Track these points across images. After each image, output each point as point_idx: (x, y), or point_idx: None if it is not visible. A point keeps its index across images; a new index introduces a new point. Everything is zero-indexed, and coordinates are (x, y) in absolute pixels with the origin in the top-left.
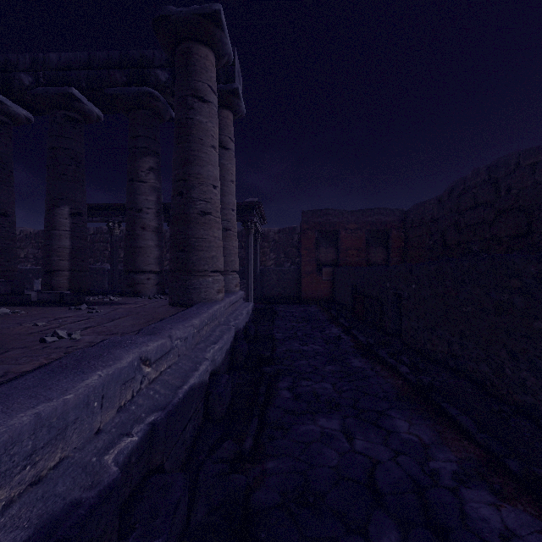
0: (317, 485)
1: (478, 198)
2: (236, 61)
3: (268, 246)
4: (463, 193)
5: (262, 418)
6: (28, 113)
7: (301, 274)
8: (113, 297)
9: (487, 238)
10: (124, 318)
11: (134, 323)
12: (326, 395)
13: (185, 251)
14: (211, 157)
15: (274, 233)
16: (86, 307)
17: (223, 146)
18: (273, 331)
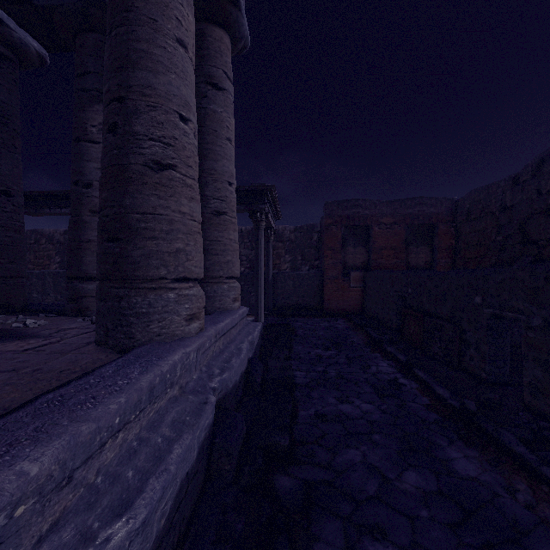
0: None
1: None
2: None
3: (283, 247)
4: None
5: None
6: None
7: (322, 280)
8: (31, 320)
9: None
10: None
11: None
12: None
13: (118, 240)
14: (175, 58)
15: (290, 231)
16: None
17: (215, 83)
18: (291, 370)
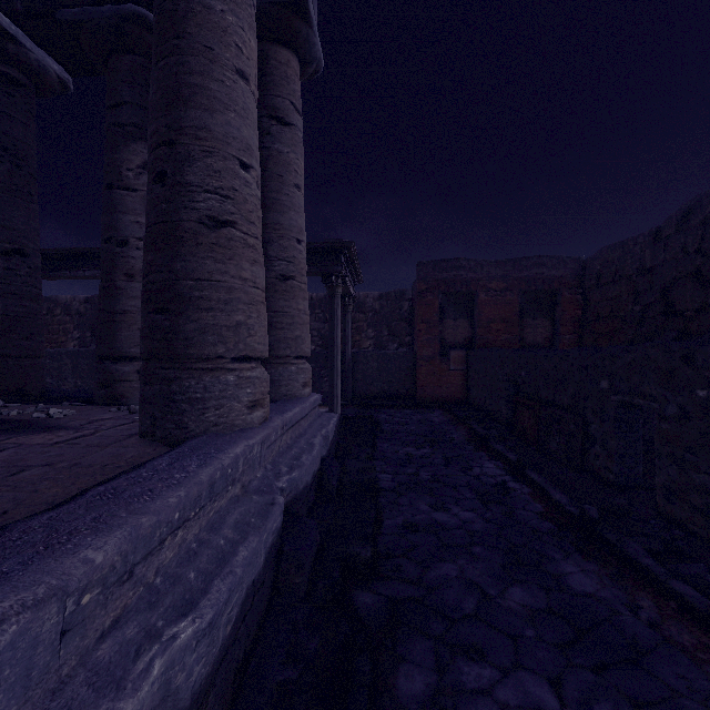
0: None
1: None
2: None
3: (365, 319)
4: None
5: None
6: None
7: (415, 361)
8: (55, 410)
9: None
10: None
11: None
12: None
13: (168, 312)
14: (234, 93)
15: (374, 299)
16: None
17: (280, 117)
18: (374, 472)
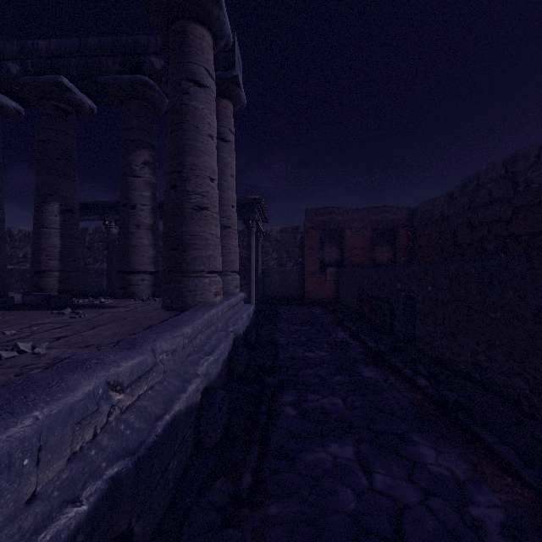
0: (331, 541)
1: (493, 194)
2: (236, 47)
3: (271, 246)
4: (477, 189)
5: (263, 443)
6: (17, 105)
7: (304, 275)
8: (103, 300)
9: (504, 236)
10: (107, 325)
11: (116, 332)
12: (336, 413)
13: (178, 250)
14: (208, 146)
15: (277, 232)
16: (71, 311)
17: (223, 138)
18: (275, 335)
